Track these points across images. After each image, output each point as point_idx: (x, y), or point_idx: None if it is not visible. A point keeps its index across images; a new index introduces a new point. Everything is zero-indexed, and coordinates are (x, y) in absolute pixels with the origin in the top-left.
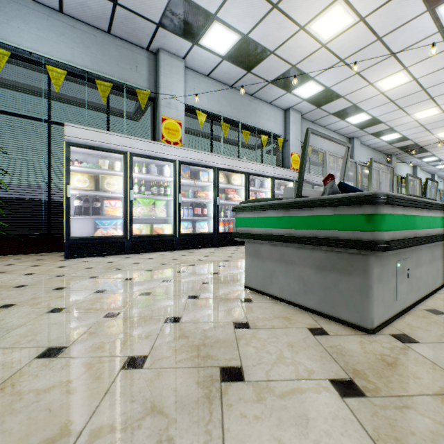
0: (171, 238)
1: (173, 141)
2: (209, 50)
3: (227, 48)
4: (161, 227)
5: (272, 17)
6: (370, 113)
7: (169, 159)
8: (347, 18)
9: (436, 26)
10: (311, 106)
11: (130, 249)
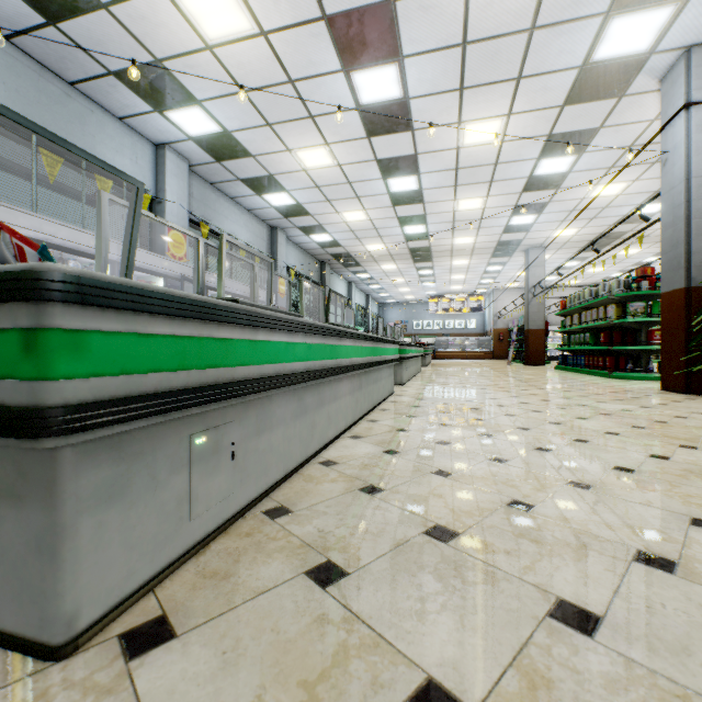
0: None
1: None
2: None
3: None
4: None
5: None
6: (294, 196)
7: None
8: (241, 17)
9: (354, 99)
10: (205, 154)
11: None
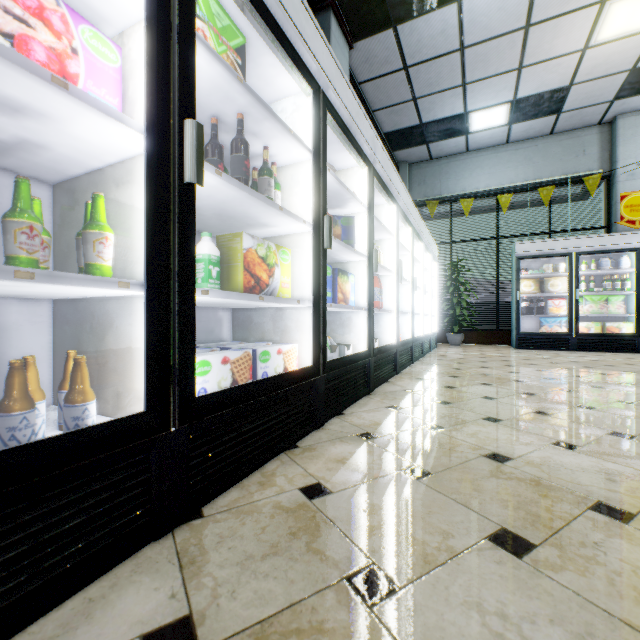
0: (631, 338)
1: (639, 218)
2: None
3: None
4: (616, 326)
5: None
6: None
7: (627, 248)
8: None
9: None
10: None
11: (575, 346)
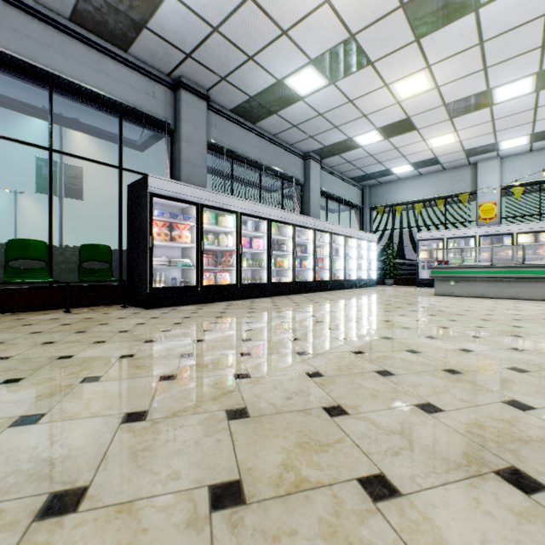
0: None
1: (488, 217)
2: (513, 147)
3: (526, 141)
4: None
5: (540, 123)
6: None
7: (470, 236)
8: None
9: None
10: None
11: None
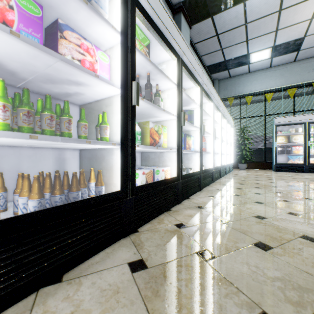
0: None
1: None
2: None
3: None
4: None
5: None
6: None
7: None
8: None
9: None
10: None
11: (307, 170)
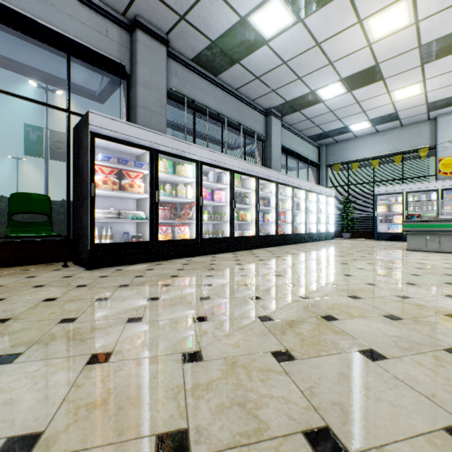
0: None
1: (449, 171)
2: None
3: None
4: None
5: None
6: None
7: (432, 189)
8: None
9: None
10: None
11: (405, 239)
